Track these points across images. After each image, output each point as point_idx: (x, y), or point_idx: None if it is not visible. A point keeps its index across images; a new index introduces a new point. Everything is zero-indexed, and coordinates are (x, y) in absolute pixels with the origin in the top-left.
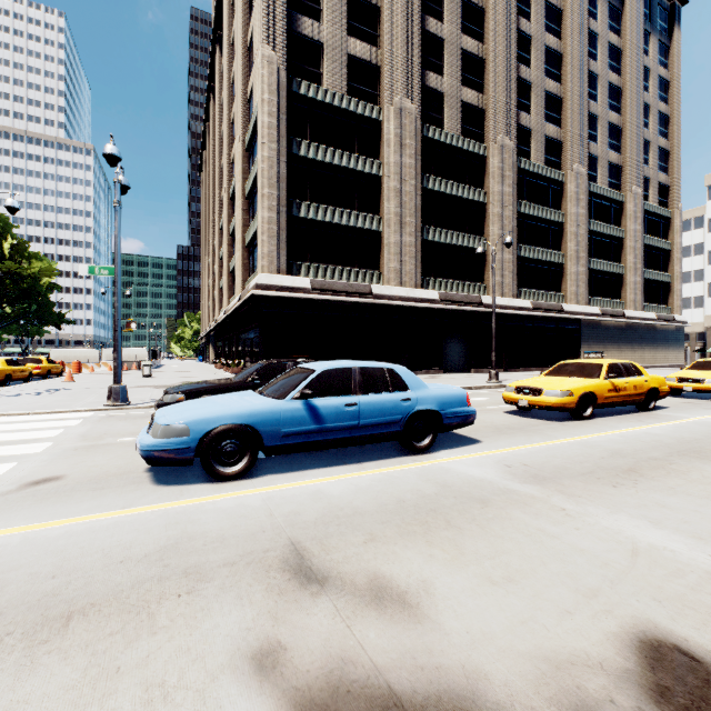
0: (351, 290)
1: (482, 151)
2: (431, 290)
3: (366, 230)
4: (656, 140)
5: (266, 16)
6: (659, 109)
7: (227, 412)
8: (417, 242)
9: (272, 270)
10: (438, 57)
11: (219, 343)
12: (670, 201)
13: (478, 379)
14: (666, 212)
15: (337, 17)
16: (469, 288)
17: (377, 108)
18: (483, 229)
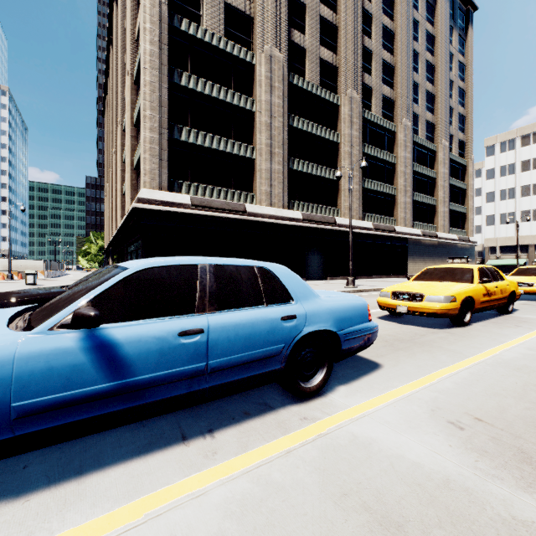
0: (228, 208)
1: (336, 100)
2: (296, 211)
3: (241, 157)
4: (457, 107)
5: None
6: (459, 85)
7: None
8: (284, 170)
9: (154, 186)
10: (301, 18)
11: (115, 256)
12: (466, 153)
13: (336, 285)
14: (463, 161)
15: None
16: (326, 211)
17: (250, 52)
18: (337, 164)
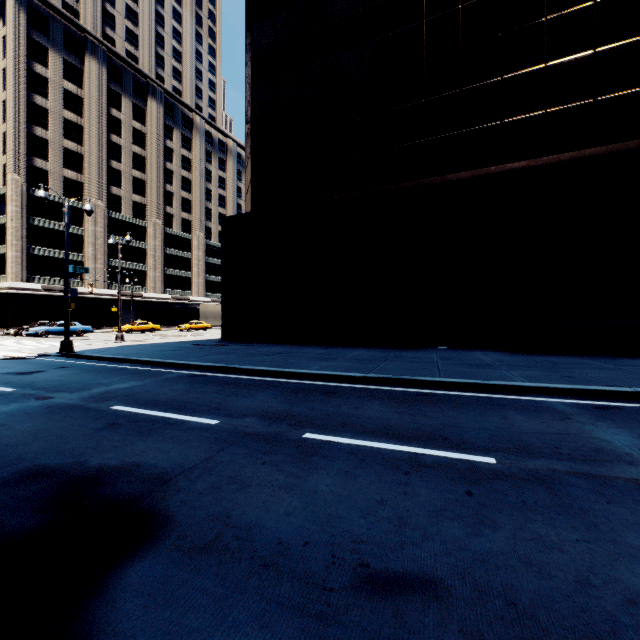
0: None
1: (144, 224)
2: (113, 290)
3: (75, 260)
4: None
5: (14, 159)
6: None
7: (44, 328)
8: (105, 267)
9: (18, 280)
10: (118, 178)
11: None
12: None
13: None
14: None
15: (57, 158)
16: (137, 288)
17: (81, 203)
18: (146, 260)
